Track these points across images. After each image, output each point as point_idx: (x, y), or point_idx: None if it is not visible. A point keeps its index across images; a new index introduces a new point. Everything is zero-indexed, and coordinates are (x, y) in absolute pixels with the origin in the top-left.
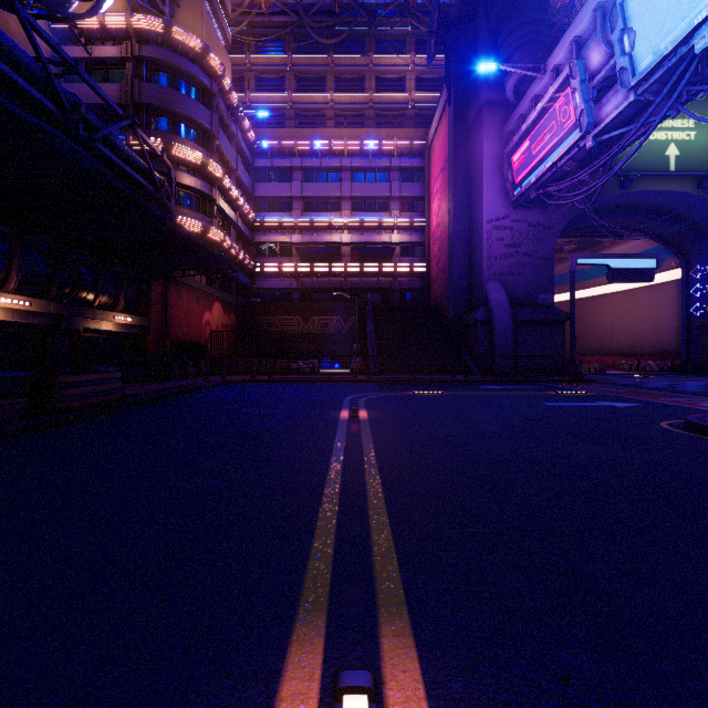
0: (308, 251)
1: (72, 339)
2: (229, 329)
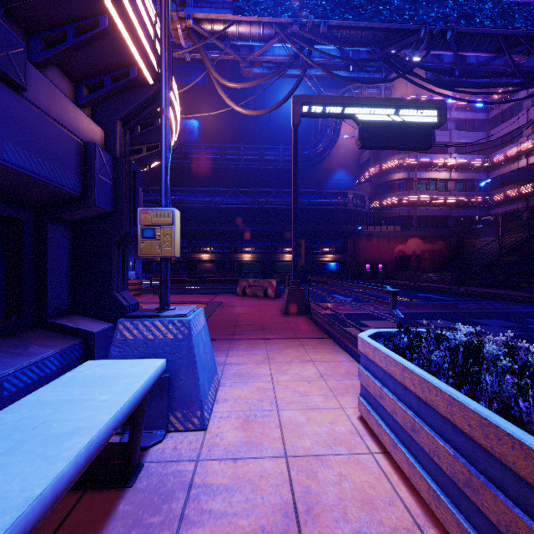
0: (512, 177)
1: (313, 264)
2: (433, 252)
